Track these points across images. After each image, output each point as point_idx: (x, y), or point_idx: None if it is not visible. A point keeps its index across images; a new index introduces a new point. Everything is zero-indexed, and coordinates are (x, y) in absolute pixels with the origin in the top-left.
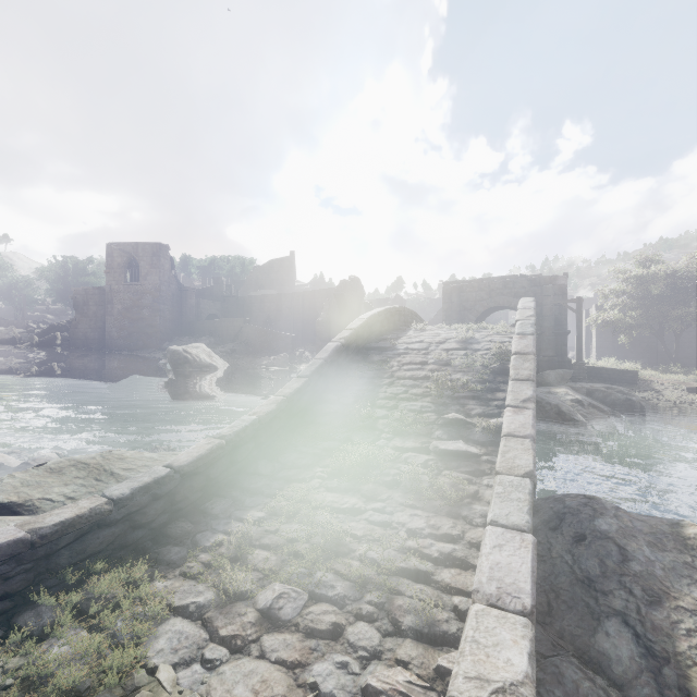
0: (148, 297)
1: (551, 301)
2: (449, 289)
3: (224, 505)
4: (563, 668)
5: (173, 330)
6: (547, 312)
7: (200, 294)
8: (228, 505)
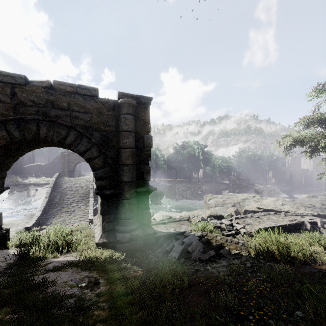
0: None
1: None
2: (64, 154)
3: (46, 220)
4: None
5: None
6: None
7: None
8: (46, 220)
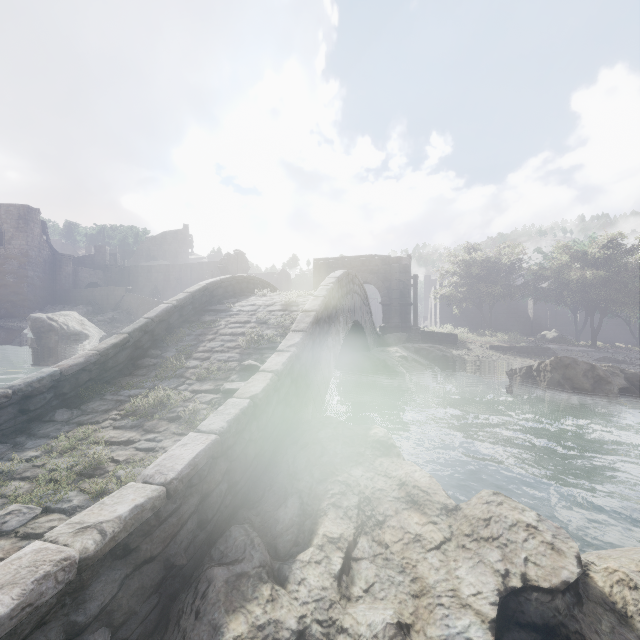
0: (13, 263)
1: (395, 277)
2: (318, 264)
3: (1, 450)
4: (234, 531)
5: (45, 298)
6: (394, 286)
7: (80, 262)
8: (5, 449)
